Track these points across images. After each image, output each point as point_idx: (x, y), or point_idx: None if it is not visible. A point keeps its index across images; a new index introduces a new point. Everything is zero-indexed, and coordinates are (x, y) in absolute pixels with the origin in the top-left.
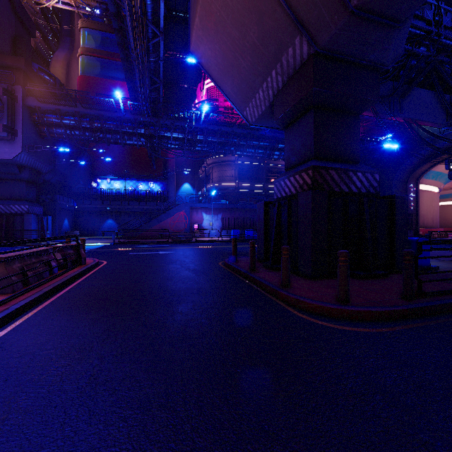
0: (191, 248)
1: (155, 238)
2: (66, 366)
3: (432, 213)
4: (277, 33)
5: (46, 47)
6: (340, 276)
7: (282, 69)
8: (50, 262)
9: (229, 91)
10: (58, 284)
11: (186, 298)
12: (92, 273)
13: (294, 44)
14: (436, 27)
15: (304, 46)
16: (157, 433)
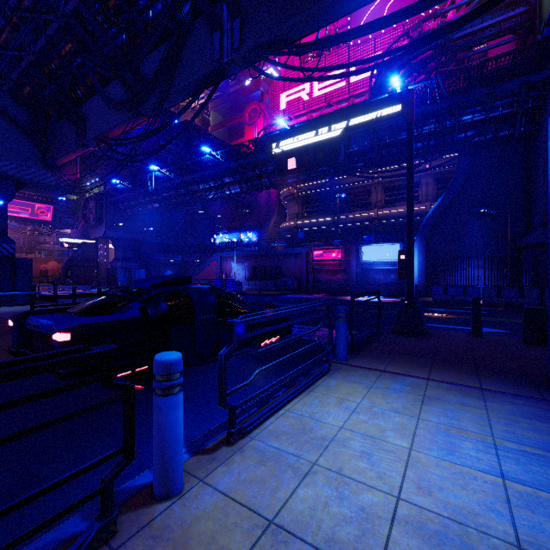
0: None
1: None
2: None
3: None
4: None
5: None
6: None
7: None
8: None
9: None
10: None
11: None
12: None
13: None
14: None
15: None
16: None
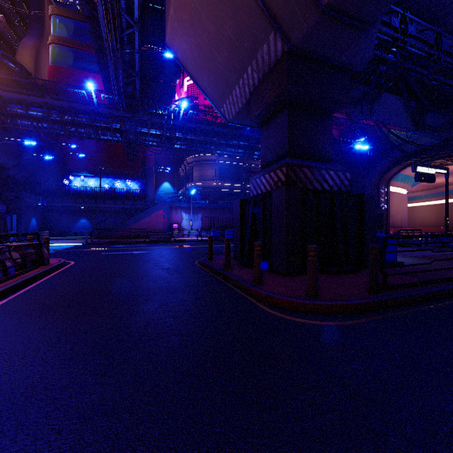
0: (168, 247)
1: (131, 238)
2: (0, 375)
3: (401, 214)
4: (252, 28)
5: (12, 33)
6: (309, 271)
7: (258, 66)
8: (4, 262)
9: (206, 87)
10: (11, 285)
11: (155, 297)
12: (55, 274)
13: (268, 41)
14: (402, 34)
15: (278, 43)
16: (93, 445)
